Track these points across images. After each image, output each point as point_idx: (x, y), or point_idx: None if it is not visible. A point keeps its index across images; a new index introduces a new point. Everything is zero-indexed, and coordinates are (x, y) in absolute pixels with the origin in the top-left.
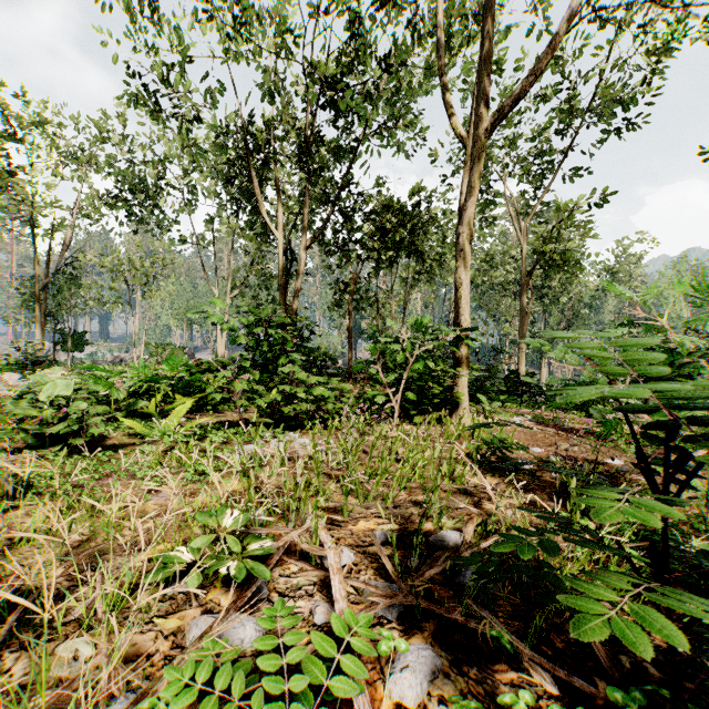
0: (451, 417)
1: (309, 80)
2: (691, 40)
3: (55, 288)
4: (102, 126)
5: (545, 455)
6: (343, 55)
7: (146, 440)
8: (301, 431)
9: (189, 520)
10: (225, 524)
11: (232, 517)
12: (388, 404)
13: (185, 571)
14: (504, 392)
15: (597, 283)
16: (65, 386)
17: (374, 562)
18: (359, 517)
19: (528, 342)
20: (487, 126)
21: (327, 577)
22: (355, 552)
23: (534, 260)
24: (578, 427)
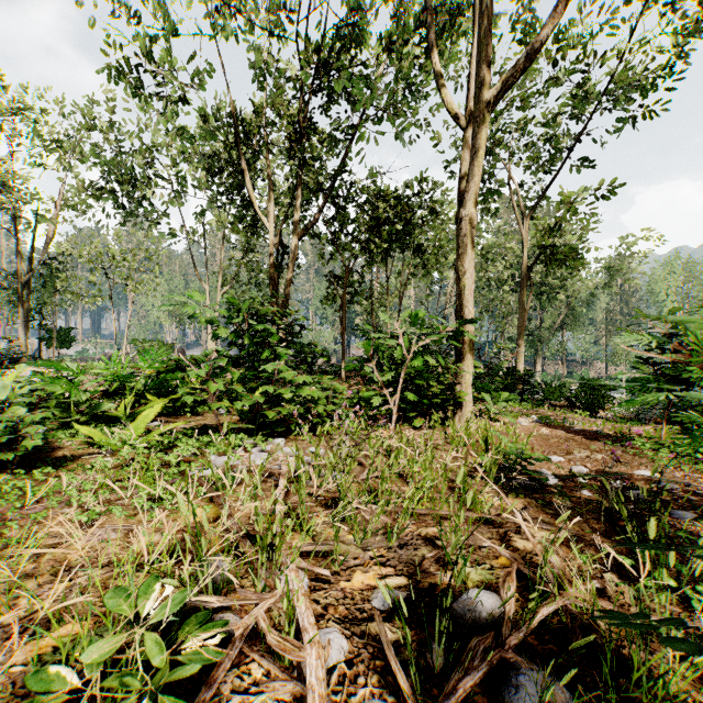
0: (454, 419)
1: (300, 62)
2: (698, 25)
3: (40, 283)
4: (86, 115)
5: (567, 466)
6: (336, 40)
7: (105, 450)
8: (288, 437)
9: (102, 594)
10: (147, 611)
11: (160, 597)
12: (385, 406)
13: (87, 681)
14: (501, 390)
15: (592, 279)
16: (2, 387)
17: (378, 655)
18: (354, 566)
19: (694, 320)
20: (496, 97)
21: (306, 693)
22: (349, 634)
23: (529, 257)
24: (588, 428)
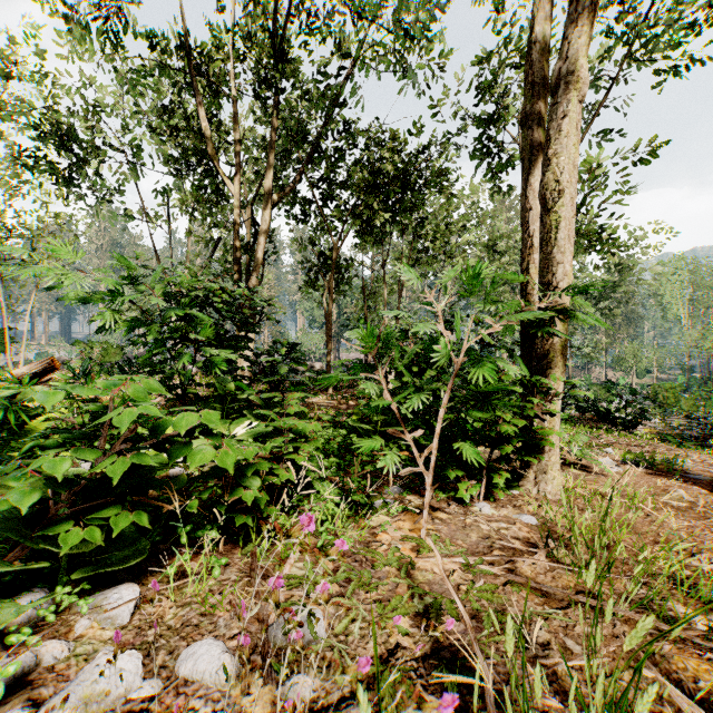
0: (525, 476)
1: None
2: None
3: None
4: (9, 59)
5: None
6: None
7: None
8: (169, 562)
9: None
10: None
11: None
12: (406, 469)
13: None
14: None
15: (605, 276)
16: None
17: None
18: None
19: None
20: None
21: None
22: None
23: None
24: (704, 472)
